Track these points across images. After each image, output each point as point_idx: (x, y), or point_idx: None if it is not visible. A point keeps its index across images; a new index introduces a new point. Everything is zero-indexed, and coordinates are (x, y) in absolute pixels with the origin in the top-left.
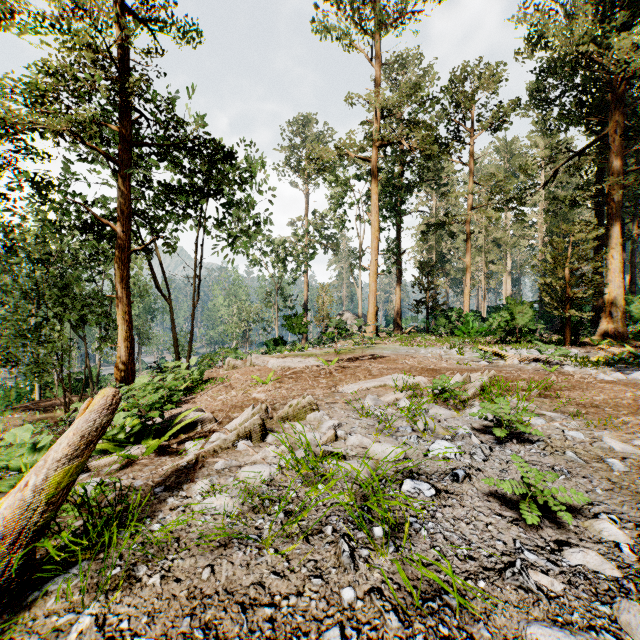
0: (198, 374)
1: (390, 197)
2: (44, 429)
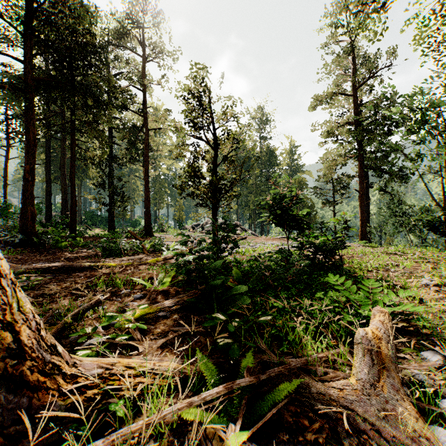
0: None
1: None
2: None
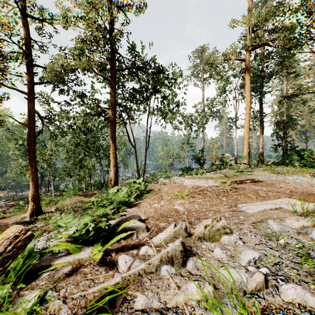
0: (144, 187)
1: (256, 83)
2: (72, 211)
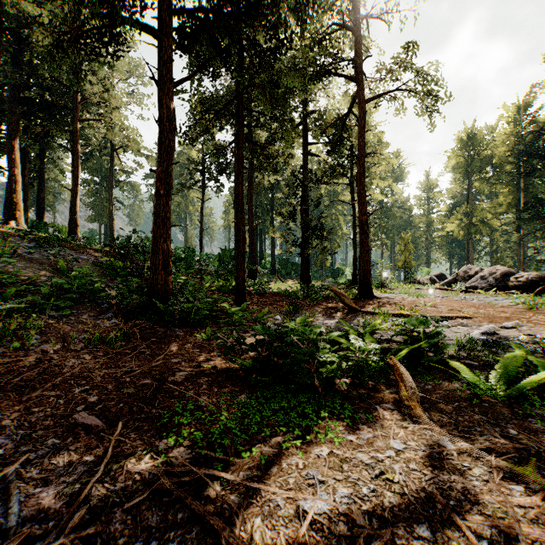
0: None
1: None
2: None
